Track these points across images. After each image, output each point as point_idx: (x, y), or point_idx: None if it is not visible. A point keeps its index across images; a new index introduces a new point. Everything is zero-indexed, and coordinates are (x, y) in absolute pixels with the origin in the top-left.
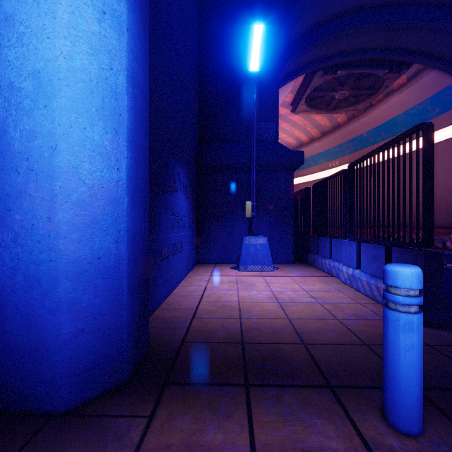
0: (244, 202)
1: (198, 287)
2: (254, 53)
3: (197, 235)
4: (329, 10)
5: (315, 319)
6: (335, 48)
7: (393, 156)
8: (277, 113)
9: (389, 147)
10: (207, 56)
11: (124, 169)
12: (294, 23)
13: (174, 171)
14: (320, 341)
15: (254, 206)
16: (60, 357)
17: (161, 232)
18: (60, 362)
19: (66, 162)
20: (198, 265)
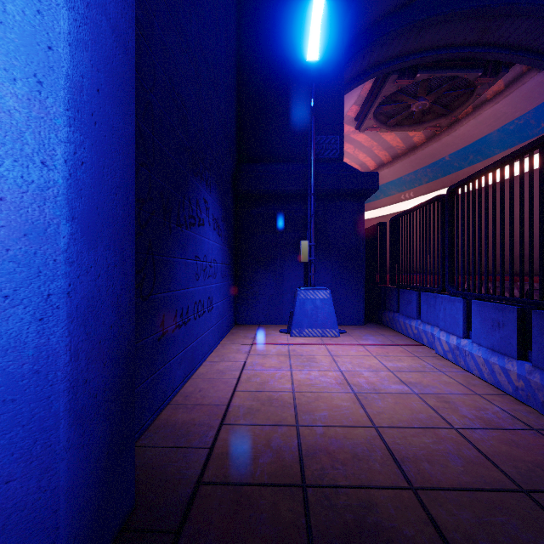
0: (298, 242)
1: (234, 364)
2: (313, 33)
3: (235, 286)
4: None
5: (418, 428)
6: (414, 43)
7: (531, 169)
8: (341, 123)
9: (523, 157)
10: (249, 48)
11: (60, 165)
12: (364, 6)
13: (198, 195)
14: (439, 482)
15: (312, 247)
16: None
17: (175, 285)
18: None
19: None
20: (235, 326)
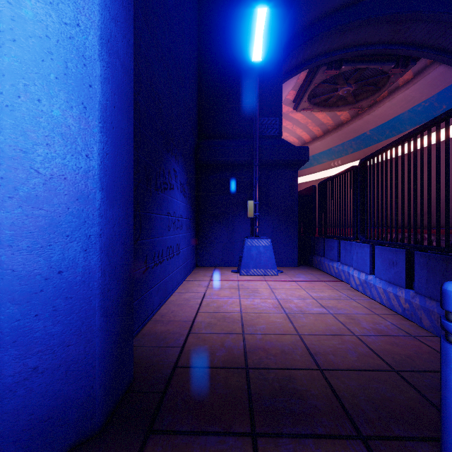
0: (246, 201)
1: (196, 294)
2: (257, 41)
3: (196, 236)
4: (334, 1)
5: (329, 335)
6: (339, 42)
7: (415, 149)
8: (280, 107)
9: (410, 139)
10: (207, 48)
11: (96, 157)
12: (298, 14)
13: (169, 167)
14: (339, 366)
15: (257, 206)
16: (1, 409)
17: (154, 234)
18: (1, 415)
19: (11, 144)
20: (197, 268)
